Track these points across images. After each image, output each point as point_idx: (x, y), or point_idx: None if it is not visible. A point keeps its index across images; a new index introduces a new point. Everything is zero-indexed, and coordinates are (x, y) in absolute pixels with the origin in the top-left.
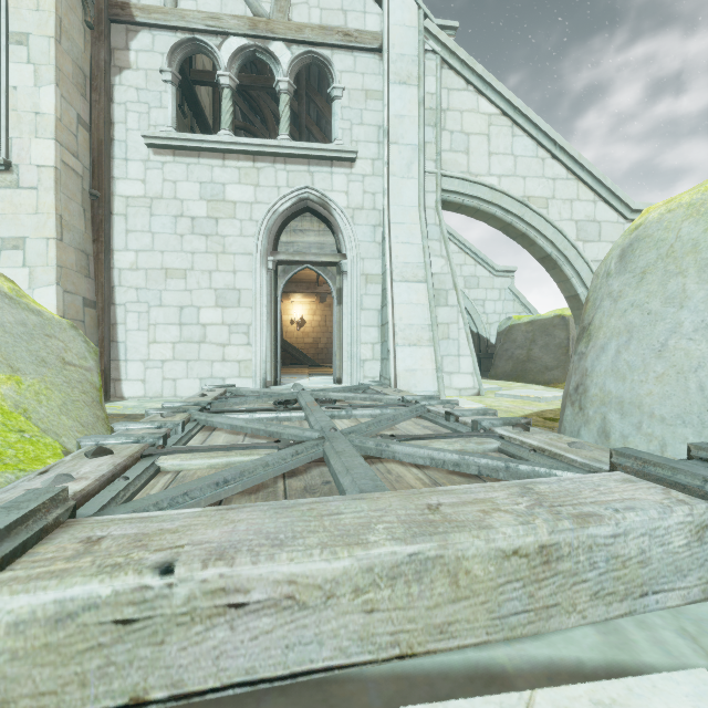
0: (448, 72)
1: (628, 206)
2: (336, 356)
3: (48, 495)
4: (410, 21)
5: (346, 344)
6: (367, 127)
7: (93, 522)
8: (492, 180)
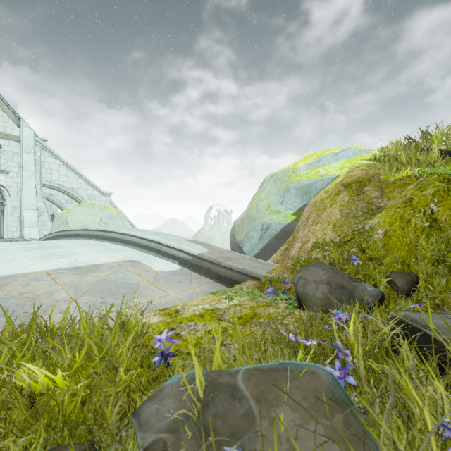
0: (45, 151)
1: (102, 192)
2: (2, 230)
3: None
4: (31, 136)
5: (6, 226)
6: (14, 163)
7: None
8: (60, 182)
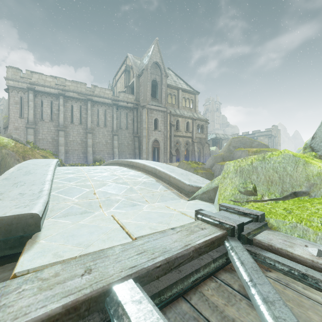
0: None
1: None
2: None
3: (231, 221)
4: None
5: None
6: None
7: (217, 231)
8: None
